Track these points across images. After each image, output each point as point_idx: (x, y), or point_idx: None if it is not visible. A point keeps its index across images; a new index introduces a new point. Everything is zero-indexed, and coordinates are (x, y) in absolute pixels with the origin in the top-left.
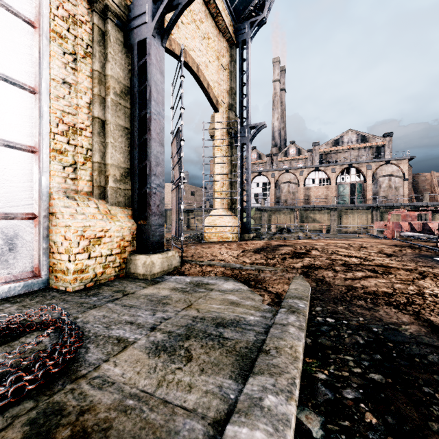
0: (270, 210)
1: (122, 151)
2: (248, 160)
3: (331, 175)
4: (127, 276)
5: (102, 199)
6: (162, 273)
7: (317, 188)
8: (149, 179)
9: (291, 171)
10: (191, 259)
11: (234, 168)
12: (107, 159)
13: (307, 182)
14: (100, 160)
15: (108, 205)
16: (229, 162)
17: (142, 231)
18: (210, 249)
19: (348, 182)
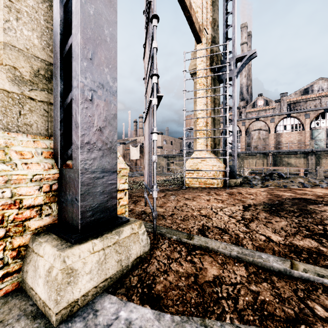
0: (242, 155)
1: (38, 28)
2: (234, 95)
3: (305, 120)
4: (22, 291)
5: None
6: (100, 287)
7: (288, 134)
8: (76, 66)
9: (261, 119)
10: (170, 225)
11: (217, 107)
12: None
13: (278, 128)
14: None
15: None
16: (212, 100)
17: (65, 184)
18: (195, 201)
19: (324, 127)
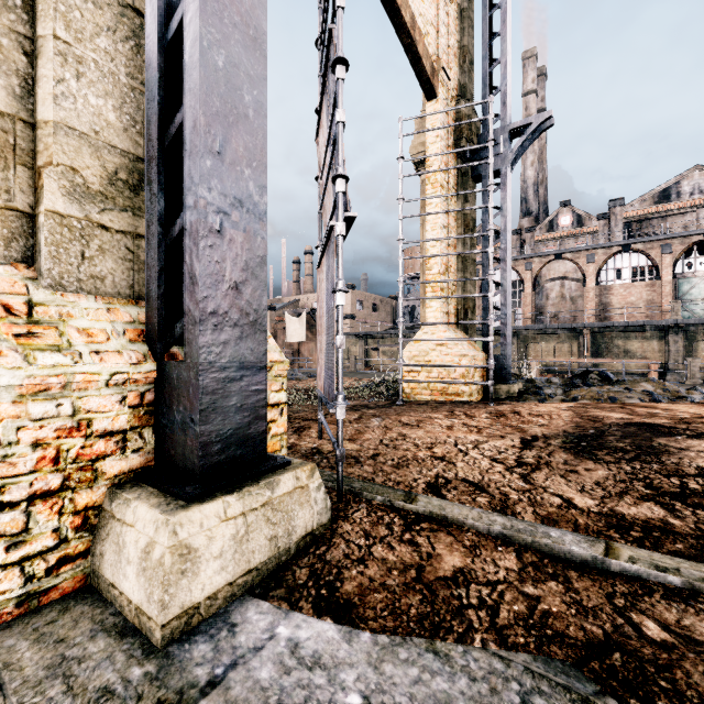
0: (526, 334)
1: (115, 91)
2: (506, 208)
3: (661, 258)
4: (94, 592)
5: (20, 264)
6: (239, 585)
7: (626, 287)
8: (193, 168)
9: (567, 255)
10: (370, 475)
11: (471, 232)
12: (39, 104)
13: (604, 275)
14: (8, 104)
15: (37, 285)
16: (458, 217)
17: (170, 391)
18: (423, 430)
19: (703, 273)
